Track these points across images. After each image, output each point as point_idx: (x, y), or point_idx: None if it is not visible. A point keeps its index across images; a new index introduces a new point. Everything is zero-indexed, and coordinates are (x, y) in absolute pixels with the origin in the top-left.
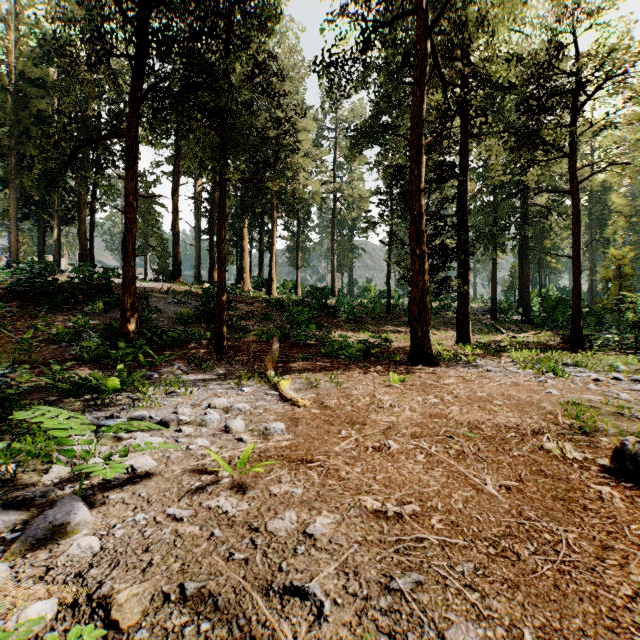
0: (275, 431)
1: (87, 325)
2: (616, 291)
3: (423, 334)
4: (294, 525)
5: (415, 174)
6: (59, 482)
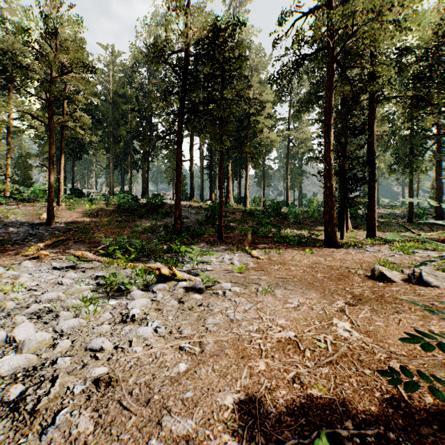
0: (250, 264)
1: (156, 225)
2: None
3: (331, 230)
4: (256, 277)
5: (327, 141)
6: (188, 270)
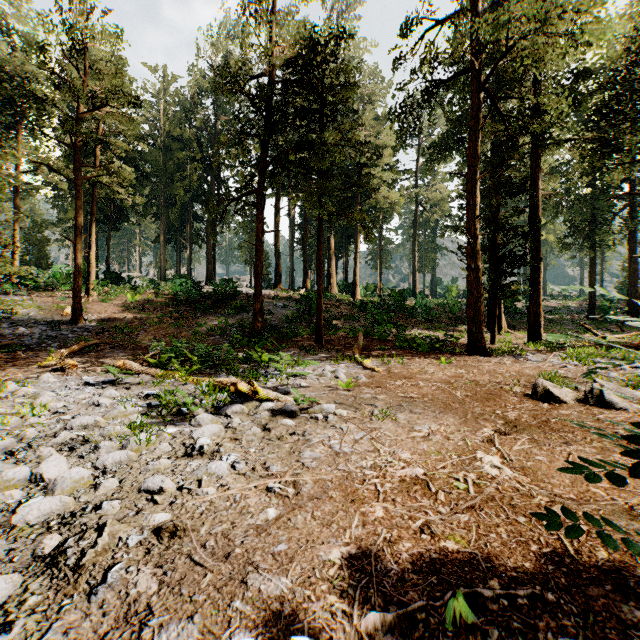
0: (361, 378)
1: (227, 324)
2: None
3: (477, 331)
4: (370, 396)
5: (471, 204)
6: (274, 386)
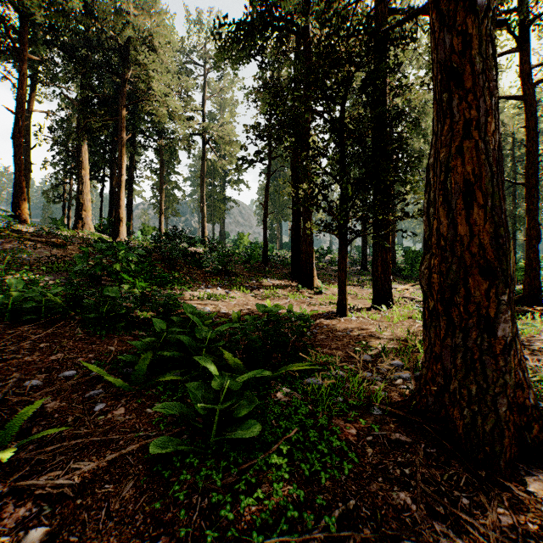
0: None
1: None
2: None
3: (511, 328)
4: None
5: None
6: None
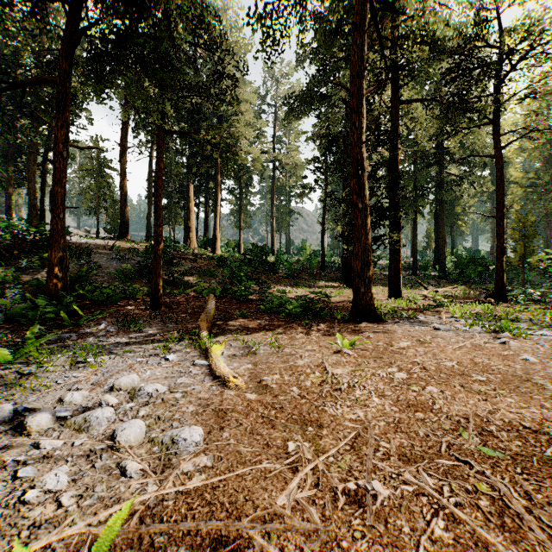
0: (185, 447)
1: (18, 281)
2: (521, 250)
3: (366, 290)
4: None
5: (357, 126)
6: None
